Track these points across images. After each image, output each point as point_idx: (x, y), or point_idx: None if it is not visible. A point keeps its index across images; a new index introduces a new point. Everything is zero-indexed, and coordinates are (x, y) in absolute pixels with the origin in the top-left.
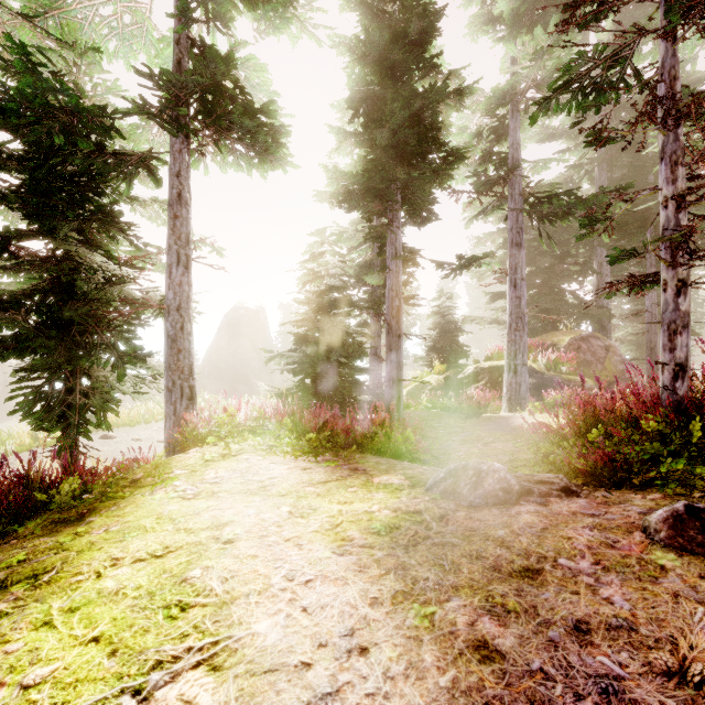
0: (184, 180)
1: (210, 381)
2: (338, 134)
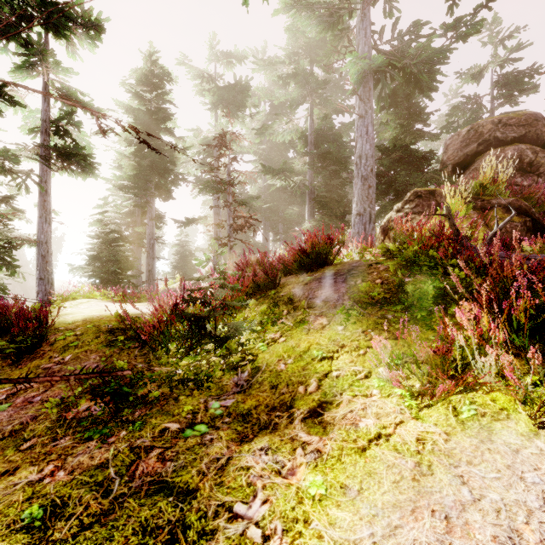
0: (48, 184)
1: None
2: (120, 154)
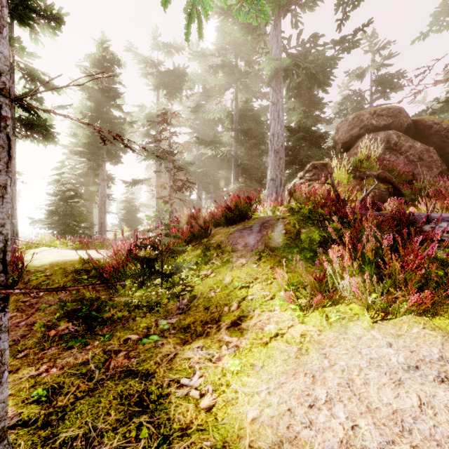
0: (13, 149)
1: None
2: (76, 125)
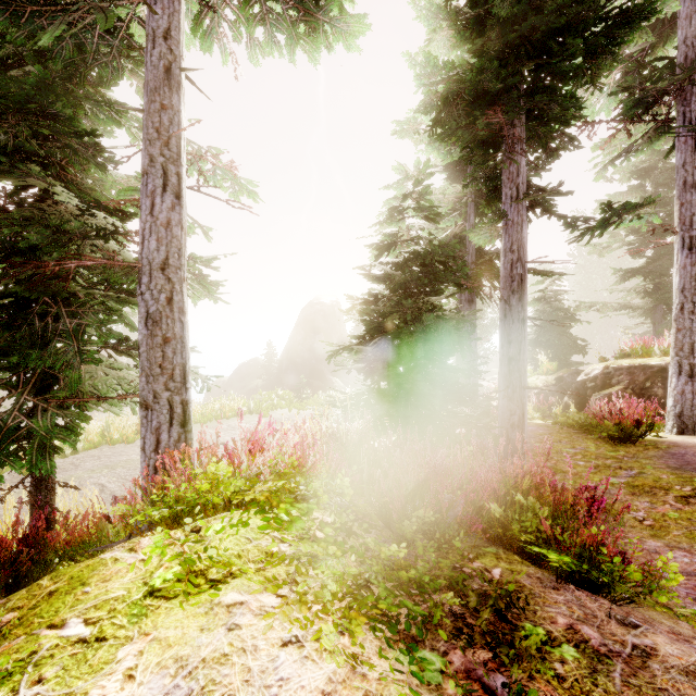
0: (172, 46)
1: (287, 376)
2: (429, 21)
